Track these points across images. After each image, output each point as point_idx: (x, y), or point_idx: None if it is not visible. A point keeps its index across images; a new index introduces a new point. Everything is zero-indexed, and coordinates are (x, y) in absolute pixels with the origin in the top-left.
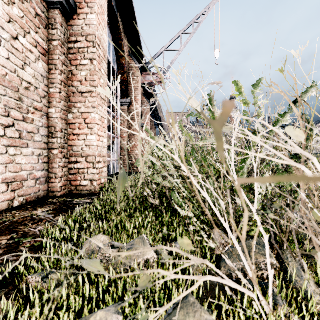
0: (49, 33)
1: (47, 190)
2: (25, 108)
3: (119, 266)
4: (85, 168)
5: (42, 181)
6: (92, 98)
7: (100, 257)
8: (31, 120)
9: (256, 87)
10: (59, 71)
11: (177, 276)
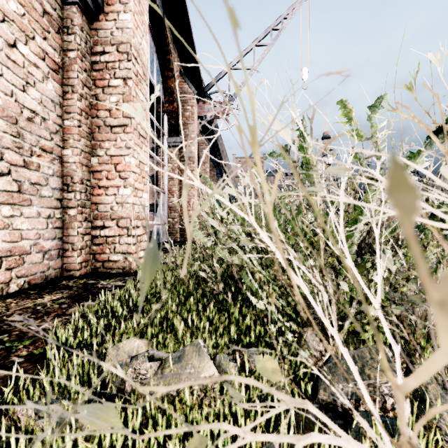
0: (63, 40)
1: (60, 267)
2: (27, 148)
3: None
4: (116, 235)
5: (52, 254)
6: (126, 135)
7: (132, 375)
8: (36, 165)
9: (375, 109)
10: (77, 95)
11: (257, 437)
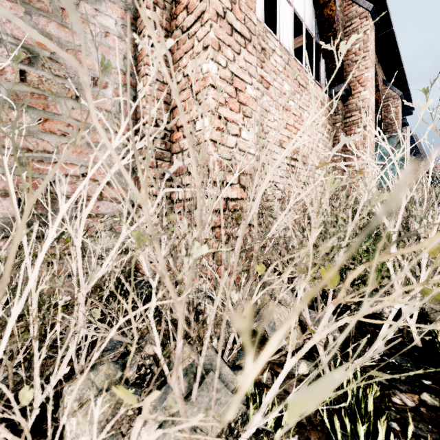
0: None
1: None
2: None
3: None
4: None
5: None
6: None
7: None
8: None
9: None
10: None
11: None
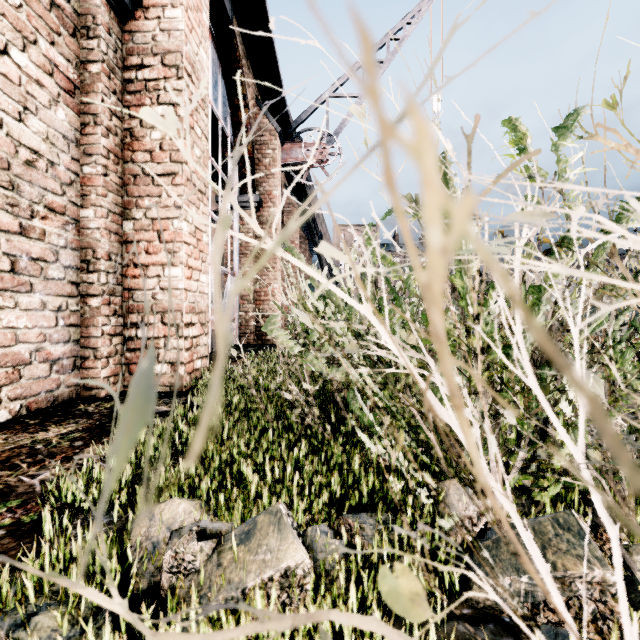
0: (81, 47)
1: (76, 384)
2: (26, 206)
3: (216, 589)
4: (160, 337)
5: (65, 365)
6: (174, 188)
7: (171, 562)
8: (40, 232)
9: (565, 132)
10: (102, 128)
11: None
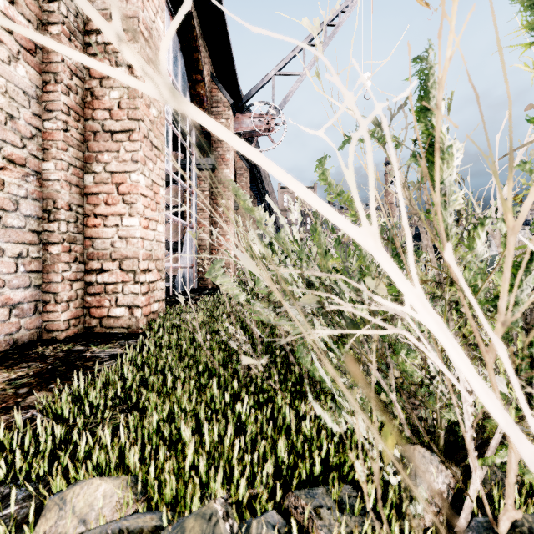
0: (42, 10)
1: (37, 327)
2: None
3: None
4: (119, 282)
5: (25, 309)
6: (132, 144)
7: None
8: None
9: None
10: (63, 86)
11: None
